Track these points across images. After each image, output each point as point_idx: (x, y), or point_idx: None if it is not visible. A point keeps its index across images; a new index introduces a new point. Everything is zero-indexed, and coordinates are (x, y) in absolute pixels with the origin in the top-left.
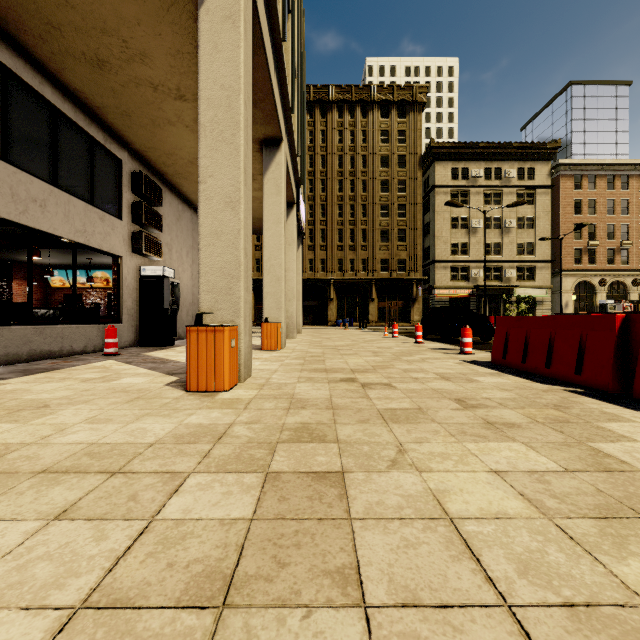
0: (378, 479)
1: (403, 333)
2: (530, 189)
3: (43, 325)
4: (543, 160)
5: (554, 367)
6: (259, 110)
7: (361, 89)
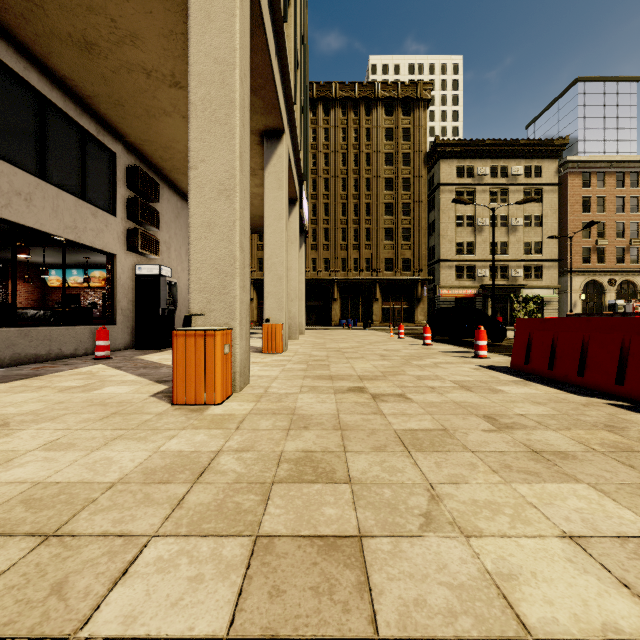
0: (411, 551)
1: (409, 334)
2: (537, 187)
3: (29, 327)
4: (551, 157)
5: (589, 375)
6: (259, 98)
7: (365, 86)
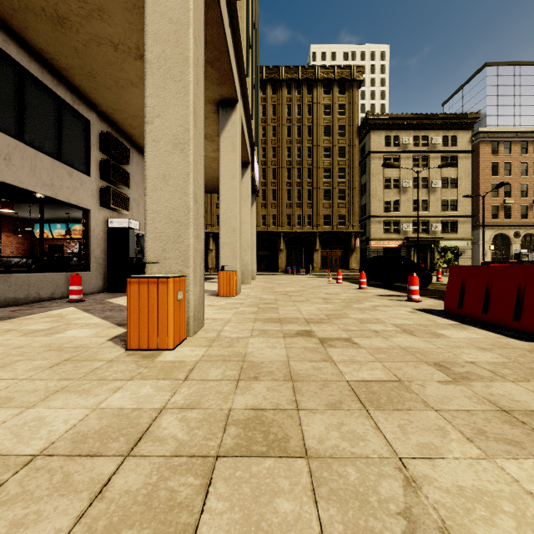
0: None
1: (345, 279)
2: (453, 154)
3: (8, 273)
4: (465, 129)
5: (526, 320)
6: (215, 70)
7: (307, 69)
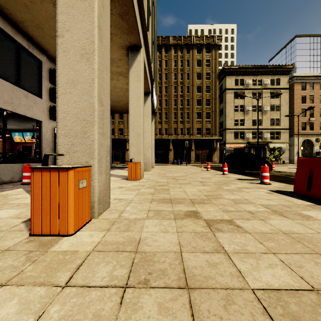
0: None
1: (211, 168)
2: (277, 90)
3: None
4: (284, 74)
5: None
6: (125, 22)
7: (186, 38)
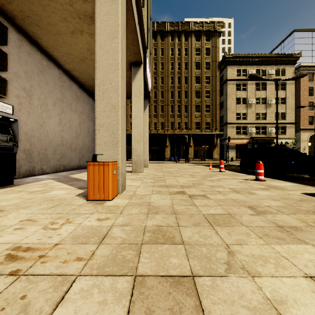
0: None
1: (217, 166)
2: (283, 81)
3: None
4: (290, 64)
5: None
6: None
7: (184, 24)
